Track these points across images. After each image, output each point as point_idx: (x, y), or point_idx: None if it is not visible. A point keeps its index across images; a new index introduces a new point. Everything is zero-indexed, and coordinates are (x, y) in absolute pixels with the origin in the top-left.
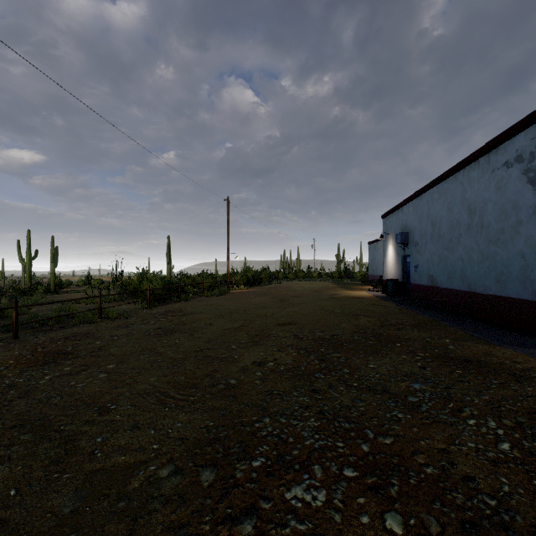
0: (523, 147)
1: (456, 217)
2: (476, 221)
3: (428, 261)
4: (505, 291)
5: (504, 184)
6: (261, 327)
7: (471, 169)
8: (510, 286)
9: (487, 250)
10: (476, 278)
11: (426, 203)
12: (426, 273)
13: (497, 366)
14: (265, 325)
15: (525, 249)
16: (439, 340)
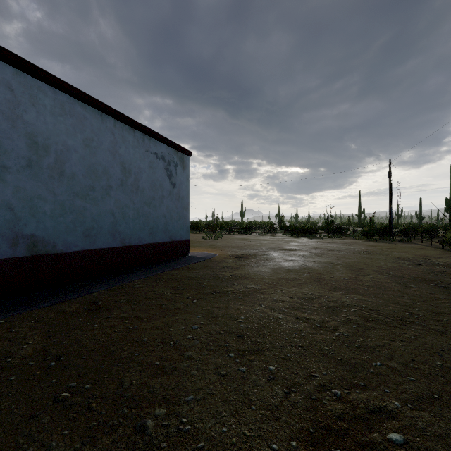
0: (166, 154)
1: (104, 164)
2: (132, 182)
3: (14, 209)
4: (156, 239)
5: (155, 167)
6: (334, 273)
7: (126, 129)
8: (159, 235)
9: (142, 209)
10: (132, 232)
11: (4, 87)
12: (4, 232)
13: (236, 257)
14: (332, 275)
15: (166, 213)
16: (227, 261)
